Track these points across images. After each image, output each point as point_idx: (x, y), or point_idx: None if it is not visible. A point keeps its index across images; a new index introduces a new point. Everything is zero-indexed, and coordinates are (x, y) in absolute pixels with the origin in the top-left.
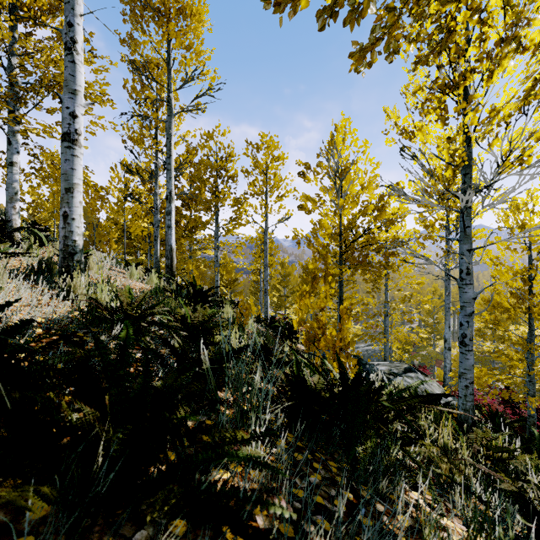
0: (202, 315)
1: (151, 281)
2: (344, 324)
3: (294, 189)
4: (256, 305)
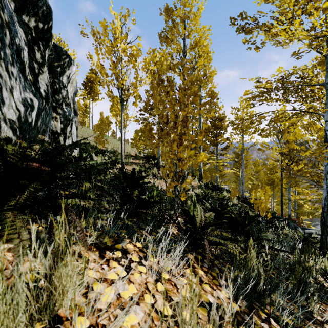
0: (221, 196)
1: (195, 180)
2: (266, 203)
3: (255, 141)
4: (237, 188)
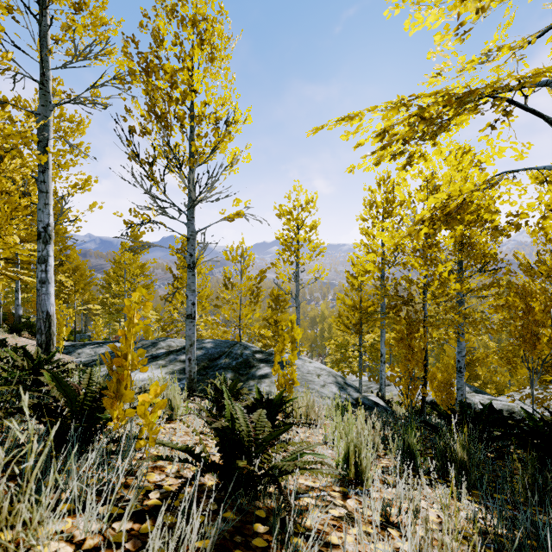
0: None
1: None
2: None
3: None
4: None
